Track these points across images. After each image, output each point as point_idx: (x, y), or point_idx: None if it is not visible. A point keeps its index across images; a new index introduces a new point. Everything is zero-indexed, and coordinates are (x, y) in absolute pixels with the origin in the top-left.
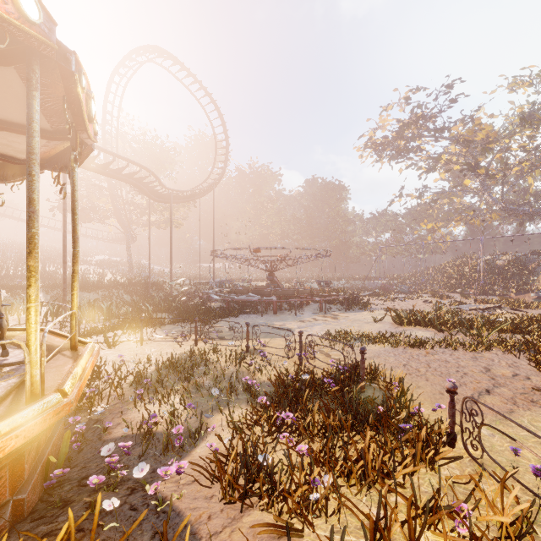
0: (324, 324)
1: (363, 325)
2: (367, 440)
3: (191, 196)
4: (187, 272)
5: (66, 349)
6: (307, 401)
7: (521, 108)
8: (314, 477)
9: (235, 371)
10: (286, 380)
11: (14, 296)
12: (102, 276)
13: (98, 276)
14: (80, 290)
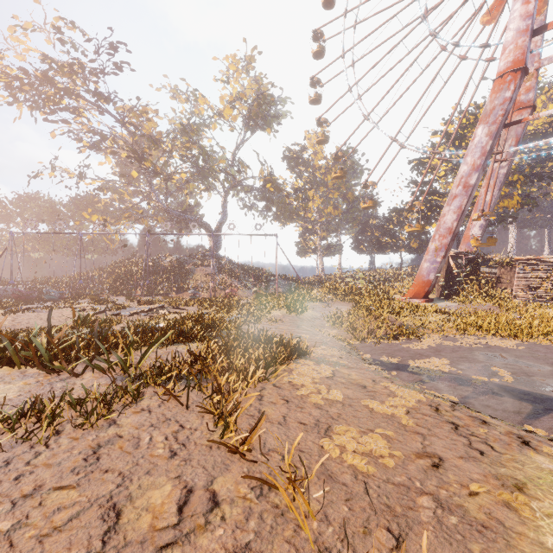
0: None
1: None
2: None
3: None
4: None
5: None
6: None
7: (181, 113)
8: None
9: None
10: None
11: None
12: None
13: None
14: None
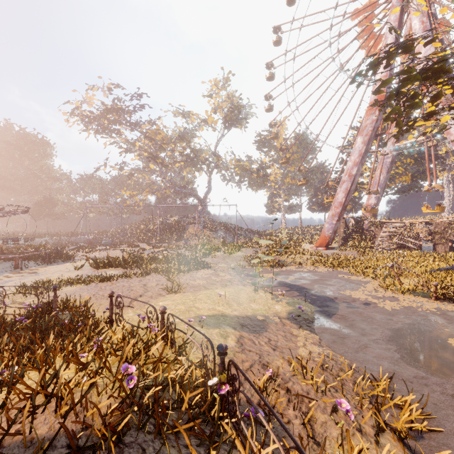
0: (19, 279)
1: (64, 274)
2: (50, 338)
3: None
4: None
5: None
6: None
7: (179, 129)
8: (1, 368)
9: None
10: None
11: None
12: None
13: None
14: None
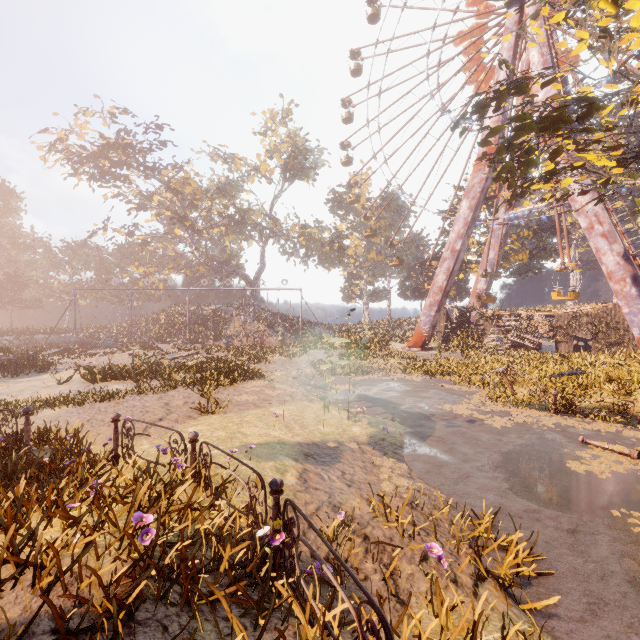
0: None
1: (39, 390)
2: (21, 485)
3: None
4: None
5: None
6: None
7: (218, 179)
8: None
9: None
10: None
11: None
12: None
13: None
14: None
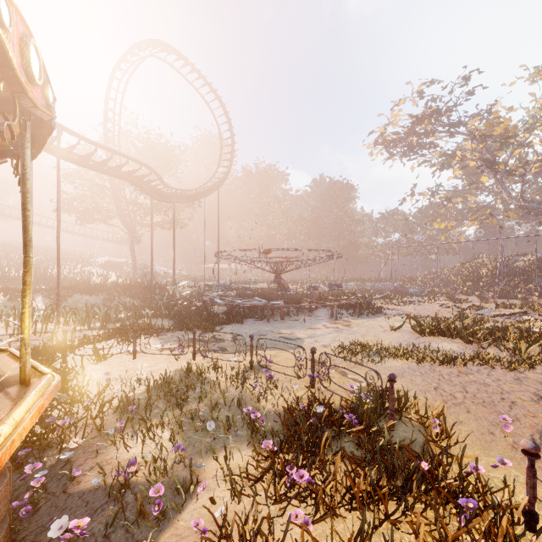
0: (336, 332)
1: (379, 334)
2: (420, 537)
3: (195, 195)
4: (192, 273)
5: (15, 383)
6: (325, 450)
7: None
8: None
9: (236, 394)
10: (297, 410)
11: (12, 299)
12: (106, 278)
13: (102, 278)
14: (80, 293)
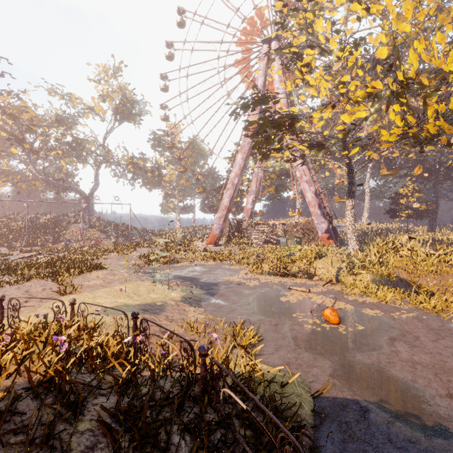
0: None
1: None
2: None
3: None
4: None
5: None
6: None
7: (57, 112)
8: None
9: None
10: None
11: None
12: None
13: None
14: None
